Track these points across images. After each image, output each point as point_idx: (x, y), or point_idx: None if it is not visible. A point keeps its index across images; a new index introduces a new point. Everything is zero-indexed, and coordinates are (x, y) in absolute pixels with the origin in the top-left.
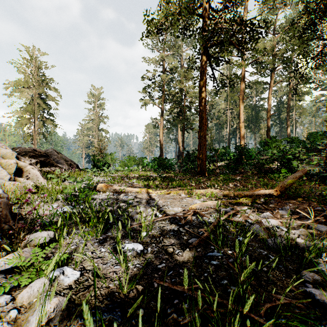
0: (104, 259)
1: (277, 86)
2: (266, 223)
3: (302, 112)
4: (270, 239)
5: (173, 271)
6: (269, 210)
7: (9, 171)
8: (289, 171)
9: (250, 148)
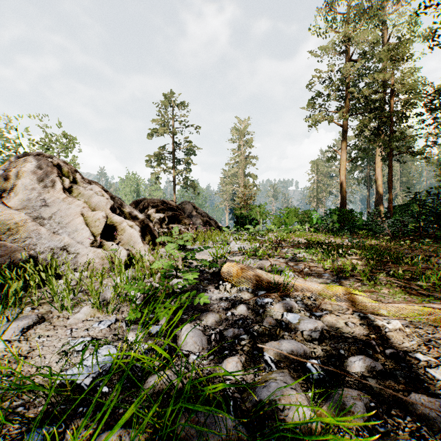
0: None
1: None
2: None
3: None
4: None
5: None
6: None
7: (95, 231)
8: None
9: None
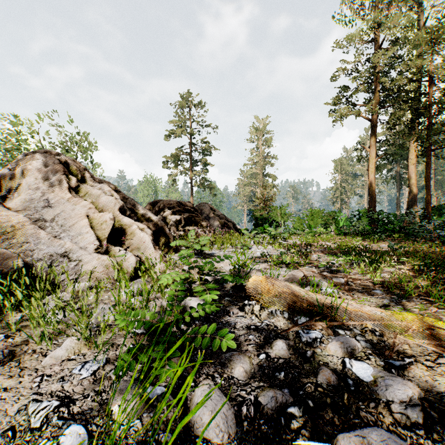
0: None
1: None
2: None
3: None
4: None
5: None
6: None
7: (101, 235)
8: None
9: None
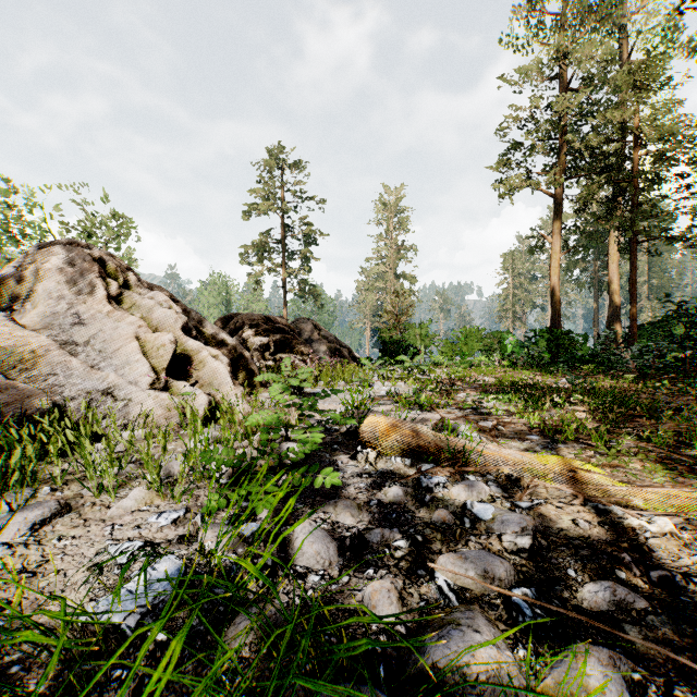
0: None
1: None
2: None
3: None
4: None
5: None
6: None
7: (157, 364)
8: None
9: None
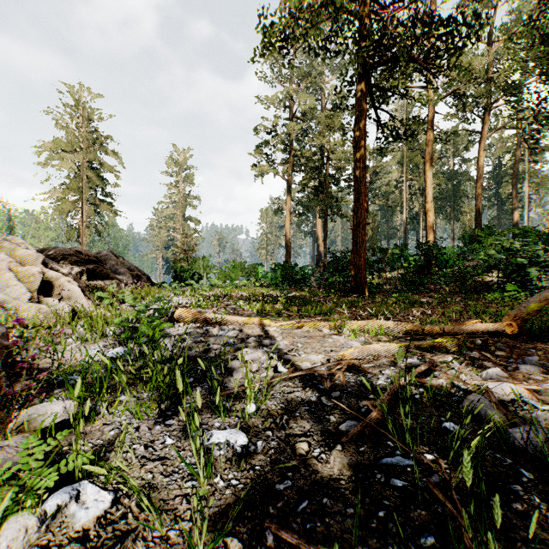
0: (168, 463)
1: (494, 138)
2: (497, 390)
3: (541, 182)
4: (515, 430)
5: (309, 500)
6: (496, 362)
7: (30, 287)
8: (521, 289)
9: (445, 248)
